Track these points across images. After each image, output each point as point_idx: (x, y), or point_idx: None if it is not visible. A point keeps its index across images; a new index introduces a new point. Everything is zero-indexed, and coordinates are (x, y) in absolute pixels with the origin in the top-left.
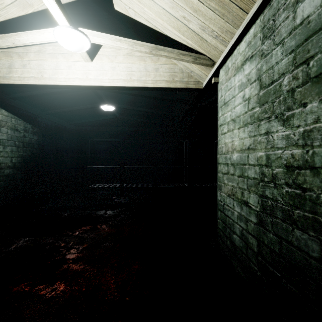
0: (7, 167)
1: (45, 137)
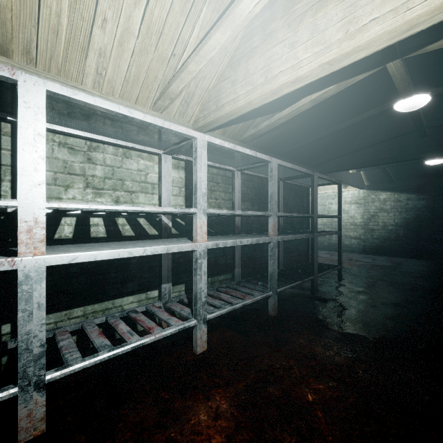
0: (390, 225)
1: (439, 200)
